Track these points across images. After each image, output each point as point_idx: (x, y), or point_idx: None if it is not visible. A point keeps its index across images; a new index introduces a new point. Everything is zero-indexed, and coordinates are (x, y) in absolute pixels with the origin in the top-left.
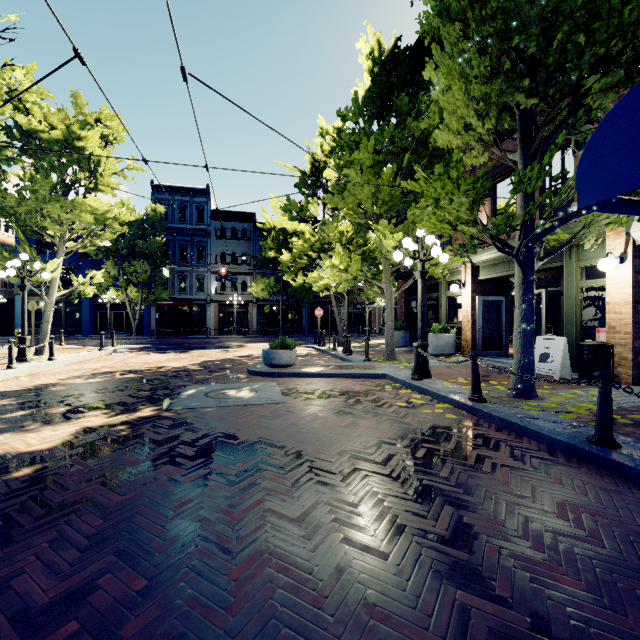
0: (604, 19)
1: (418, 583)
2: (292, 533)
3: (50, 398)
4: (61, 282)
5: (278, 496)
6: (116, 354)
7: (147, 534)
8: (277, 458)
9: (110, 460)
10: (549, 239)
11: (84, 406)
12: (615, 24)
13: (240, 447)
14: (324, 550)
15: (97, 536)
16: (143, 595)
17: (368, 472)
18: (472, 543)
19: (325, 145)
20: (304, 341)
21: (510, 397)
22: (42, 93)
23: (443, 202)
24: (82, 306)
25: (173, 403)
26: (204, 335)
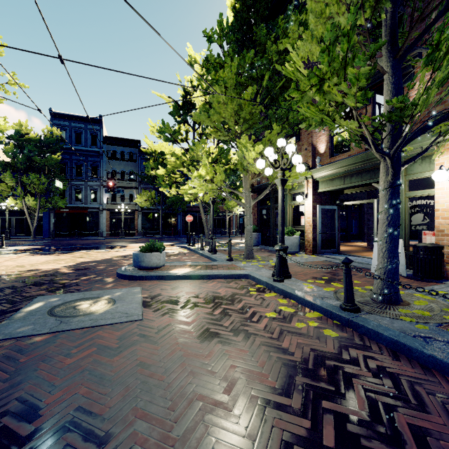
0: None
1: None
2: None
3: None
4: None
5: None
6: None
7: None
8: None
9: None
10: None
11: None
12: None
13: (26, 448)
14: None
15: None
16: None
17: None
18: None
19: None
20: (178, 241)
21: (377, 302)
22: None
23: (329, 82)
24: None
25: None
26: (97, 237)
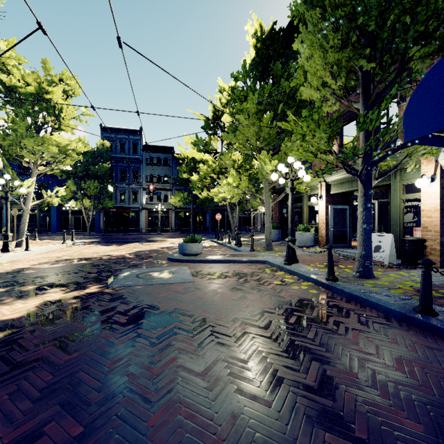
0: (424, 5)
1: (295, 427)
2: (198, 385)
3: (23, 279)
4: (36, 195)
5: (187, 354)
6: (74, 246)
7: (86, 387)
8: (187, 324)
9: (63, 326)
10: (382, 165)
11: (47, 285)
12: (432, 9)
13: (160, 316)
14: (222, 399)
15: (47, 389)
16: (79, 440)
17: (254, 335)
18: (334, 392)
19: (223, 99)
20: (208, 237)
21: (355, 277)
22: (19, 59)
23: (308, 137)
24: (51, 212)
25: (113, 282)
26: (138, 232)
